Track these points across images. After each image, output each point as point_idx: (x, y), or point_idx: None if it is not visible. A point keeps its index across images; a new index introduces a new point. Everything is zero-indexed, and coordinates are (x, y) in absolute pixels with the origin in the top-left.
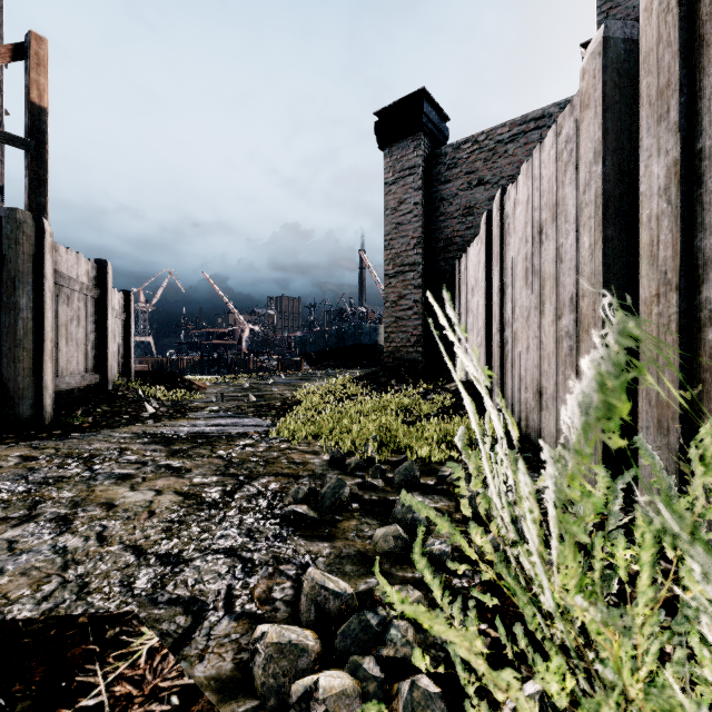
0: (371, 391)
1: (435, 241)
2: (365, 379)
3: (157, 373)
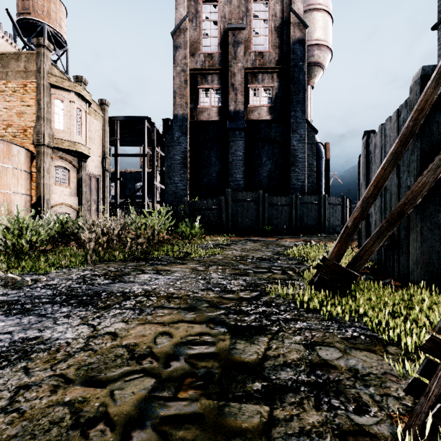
0: None
1: None
2: None
3: None
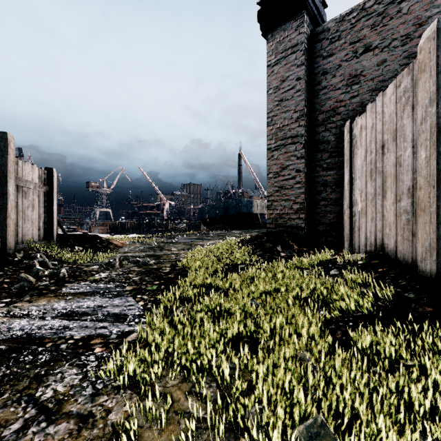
0: (257, 257)
1: (317, 114)
2: (250, 244)
3: (80, 235)
